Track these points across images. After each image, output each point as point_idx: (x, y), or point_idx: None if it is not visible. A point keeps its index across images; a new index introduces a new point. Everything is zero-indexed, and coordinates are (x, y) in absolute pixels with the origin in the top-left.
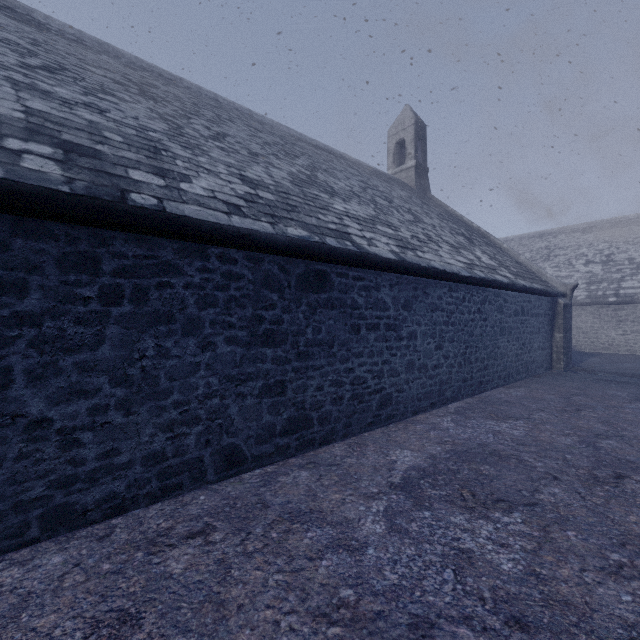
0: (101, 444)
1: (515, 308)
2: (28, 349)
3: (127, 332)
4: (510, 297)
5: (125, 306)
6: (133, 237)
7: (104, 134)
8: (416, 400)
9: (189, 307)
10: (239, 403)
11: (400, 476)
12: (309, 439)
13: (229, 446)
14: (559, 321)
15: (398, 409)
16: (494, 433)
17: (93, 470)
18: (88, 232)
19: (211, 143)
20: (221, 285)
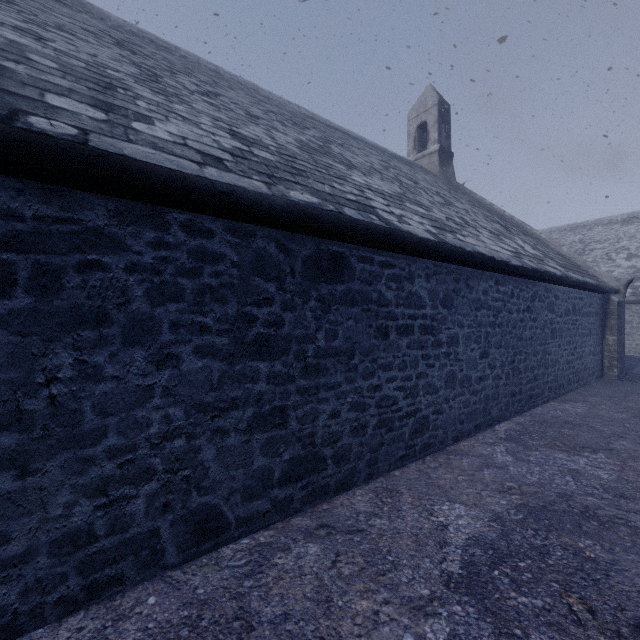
0: None
1: (566, 306)
2: None
3: (22, 341)
4: (561, 293)
5: (18, 298)
6: (35, 187)
7: (28, 55)
8: (458, 423)
9: (135, 301)
10: (217, 443)
11: (459, 559)
12: (320, 486)
13: (201, 508)
14: (612, 321)
15: (436, 436)
16: (573, 474)
17: None
18: None
19: (197, 96)
20: (188, 268)
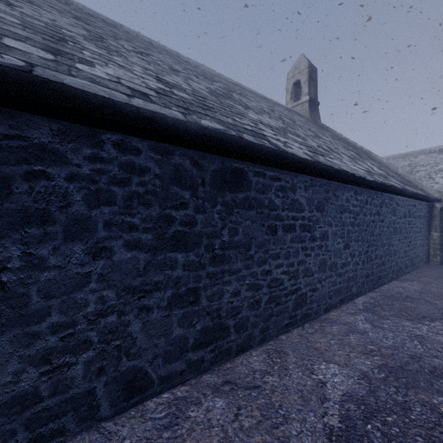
0: None
1: (404, 211)
2: None
3: None
4: (400, 201)
5: None
6: None
7: None
8: (328, 298)
9: (74, 204)
10: (143, 318)
11: (337, 413)
12: (225, 349)
13: (130, 370)
14: (436, 222)
15: (312, 308)
16: (419, 339)
17: None
18: None
19: (133, 54)
20: (119, 178)
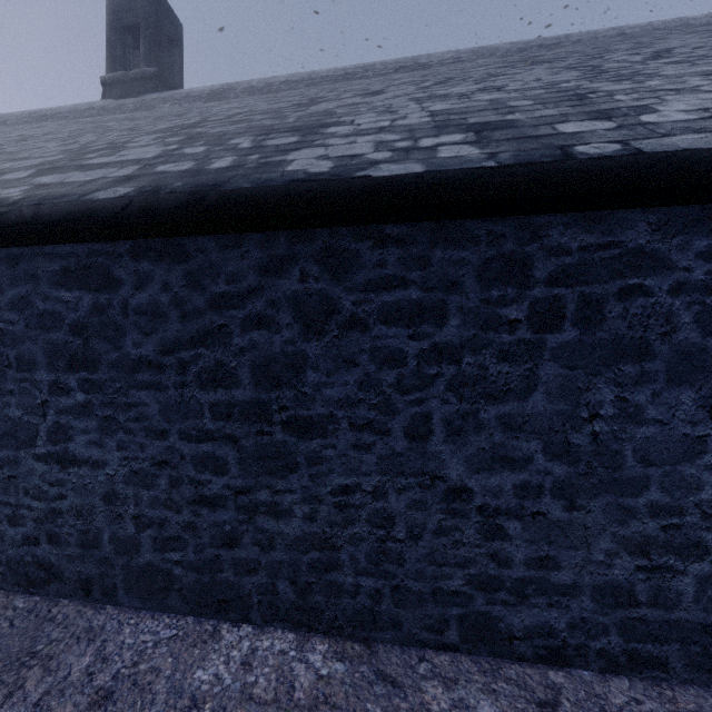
0: (531, 544)
1: None
2: (446, 392)
3: (569, 374)
4: None
5: (565, 331)
6: (577, 218)
7: (509, 105)
8: None
9: (680, 329)
10: None
11: None
12: None
13: None
14: None
15: None
16: None
17: (520, 579)
18: (513, 224)
19: (653, 64)
20: None
